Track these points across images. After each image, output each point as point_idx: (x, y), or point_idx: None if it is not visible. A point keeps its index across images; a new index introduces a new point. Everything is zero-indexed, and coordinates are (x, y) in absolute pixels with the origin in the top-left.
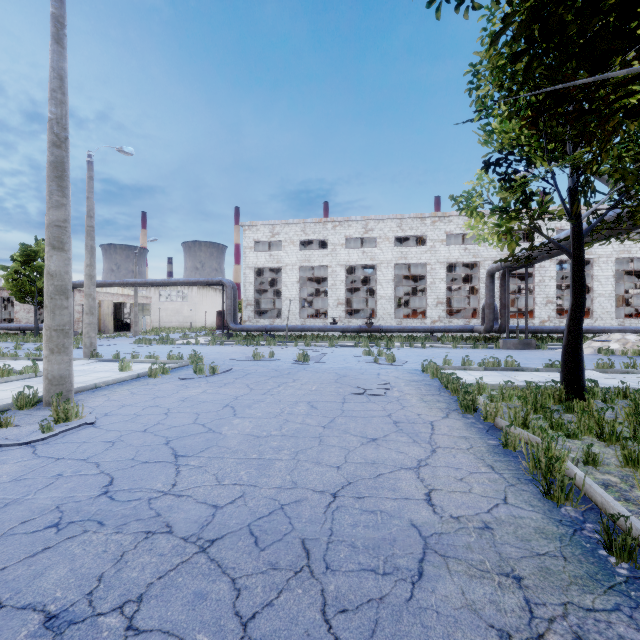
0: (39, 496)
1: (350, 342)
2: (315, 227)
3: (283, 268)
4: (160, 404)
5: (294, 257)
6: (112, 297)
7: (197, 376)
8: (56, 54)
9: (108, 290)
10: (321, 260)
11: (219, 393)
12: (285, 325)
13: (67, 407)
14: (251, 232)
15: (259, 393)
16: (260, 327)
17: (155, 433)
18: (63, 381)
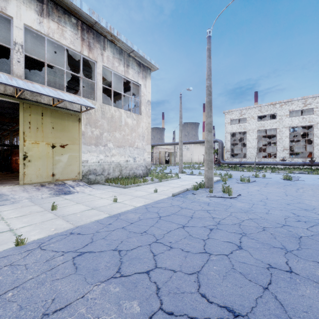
0: (273, 213)
1: (299, 171)
2: (267, 107)
3: (247, 132)
4: (251, 191)
5: (254, 125)
6: (163, 149)
7: (243, 182)
8: (209, 62)
9: (162, 147)
10: (271, 125)
11: (270, 189)
12: (252, 161)
13: (228, 188)
14: (228, 115)
15: (293, 191)
16: (237, 162)
17: (274, 201)
18: (212, 179)
